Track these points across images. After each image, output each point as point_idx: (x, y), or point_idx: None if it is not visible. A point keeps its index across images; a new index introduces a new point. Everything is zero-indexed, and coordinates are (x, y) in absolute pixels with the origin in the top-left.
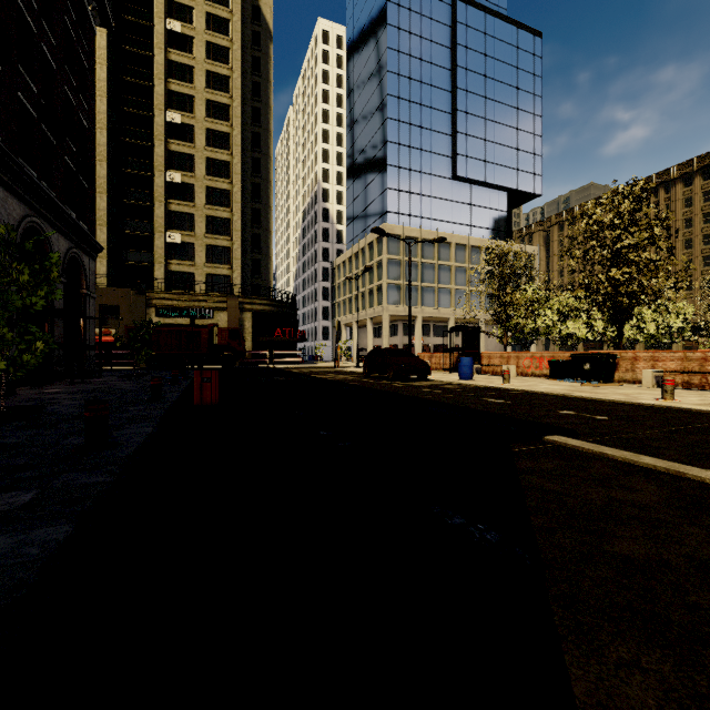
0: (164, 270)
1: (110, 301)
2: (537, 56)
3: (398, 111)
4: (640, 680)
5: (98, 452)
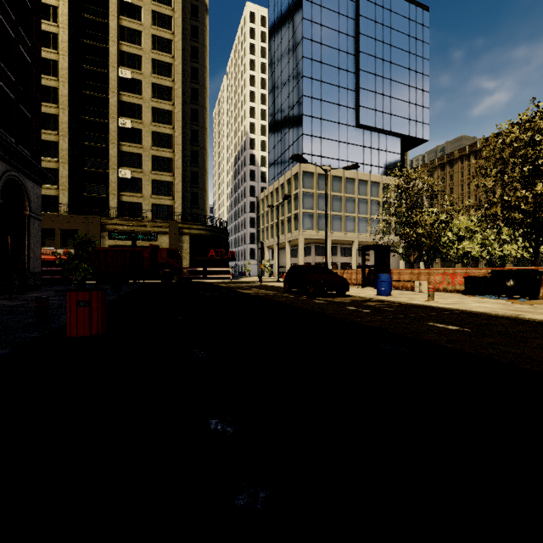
0: (117, 200)
1: (70, 226)
2: (425, 26)
3: (312, 70)
4: None
5: None
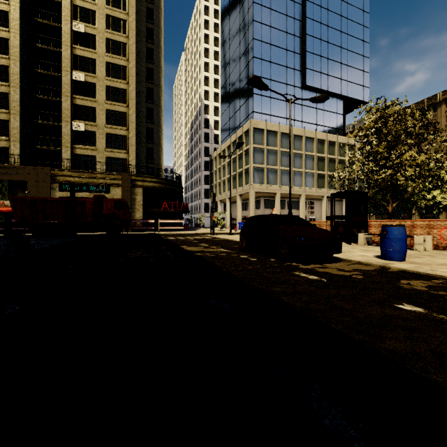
0: (70, 153)
1: (18, 177)
2: None
3: (261, 34)
4: None
5: None
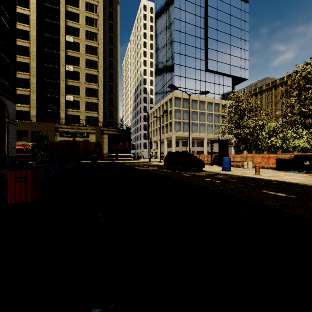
0: (65, 114)
1: (36, 129)
2: (246, 12)
3: (180, 38)
4: None
5: None
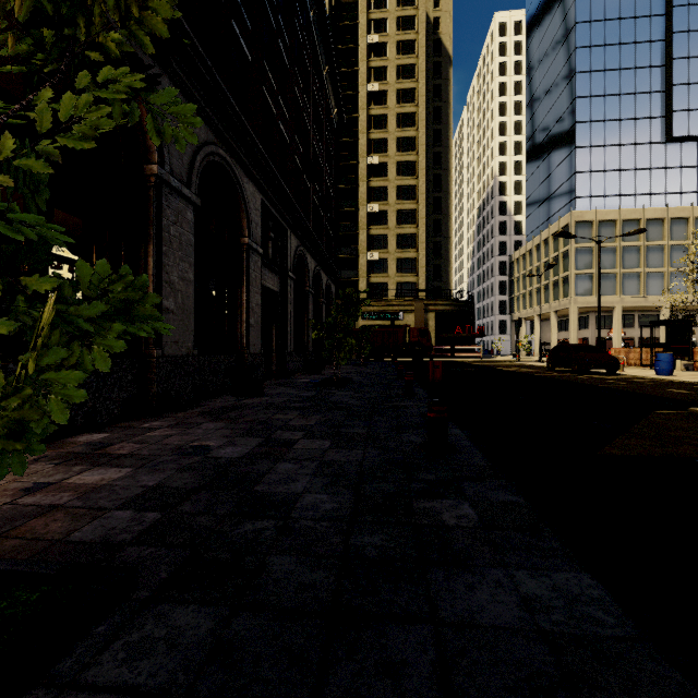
0: (366, 282)
1: None
2: None
3: (589, 86)
4: (636, 442)
5: (412, 395)
